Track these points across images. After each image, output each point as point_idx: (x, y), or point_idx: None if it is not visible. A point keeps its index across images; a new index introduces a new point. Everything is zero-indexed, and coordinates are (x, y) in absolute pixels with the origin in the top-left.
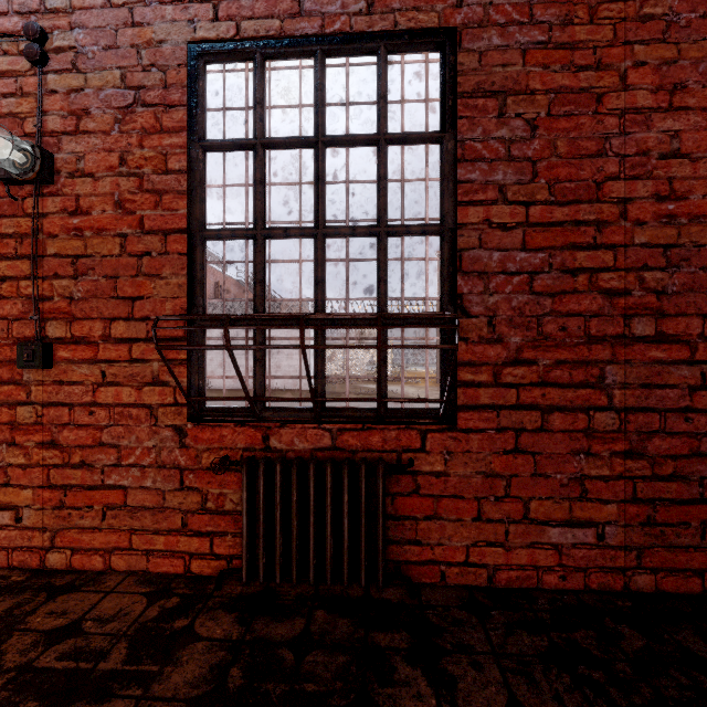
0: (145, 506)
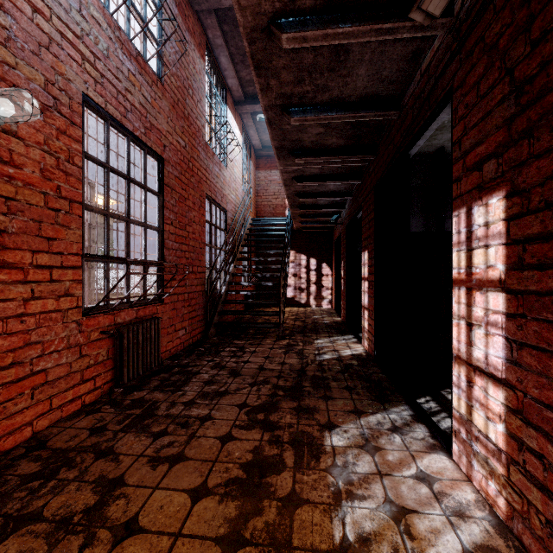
0: (59, 377)
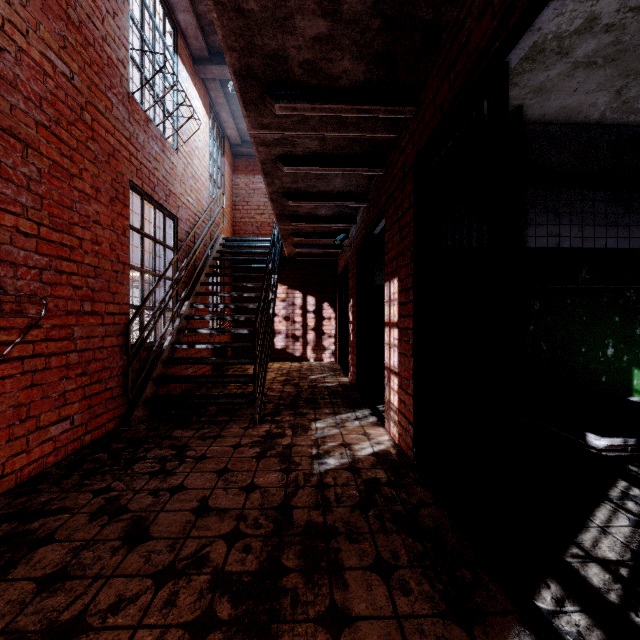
0: None
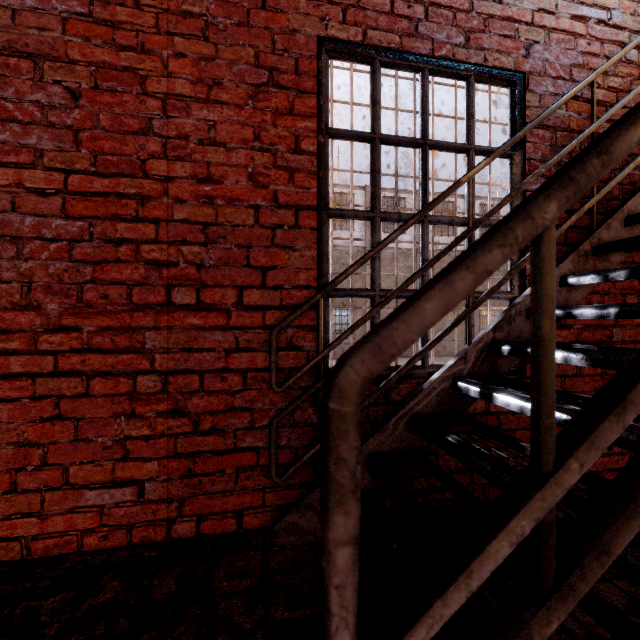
0: None
